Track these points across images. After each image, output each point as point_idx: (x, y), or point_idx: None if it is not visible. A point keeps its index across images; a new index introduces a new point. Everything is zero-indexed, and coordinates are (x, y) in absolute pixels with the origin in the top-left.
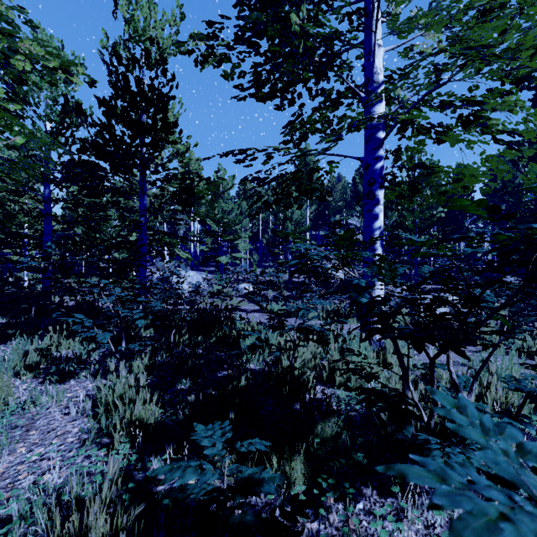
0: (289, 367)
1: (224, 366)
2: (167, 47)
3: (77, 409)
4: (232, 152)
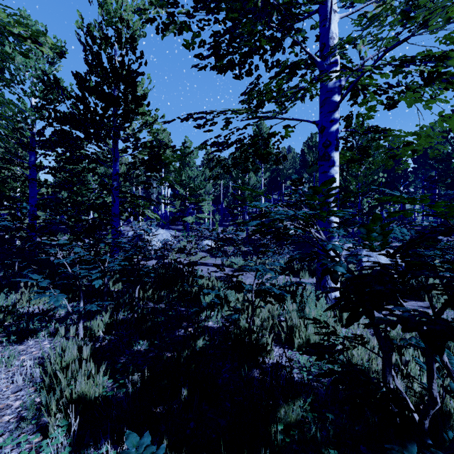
0: (248, 329)
1: (183, 323)
2: (137, 29)
3: (24, 376)
4: (191, 116)
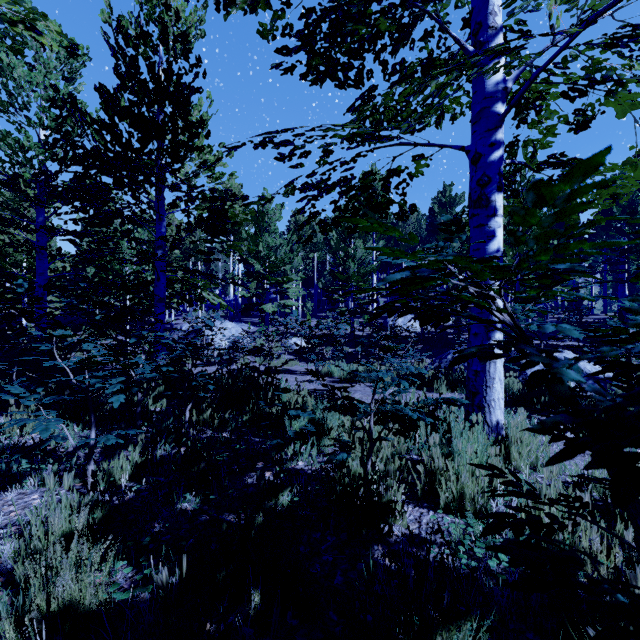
0: (363, 478)
1: (258, 463)
2: (192, 25)
3: None
4: (271, 139)
